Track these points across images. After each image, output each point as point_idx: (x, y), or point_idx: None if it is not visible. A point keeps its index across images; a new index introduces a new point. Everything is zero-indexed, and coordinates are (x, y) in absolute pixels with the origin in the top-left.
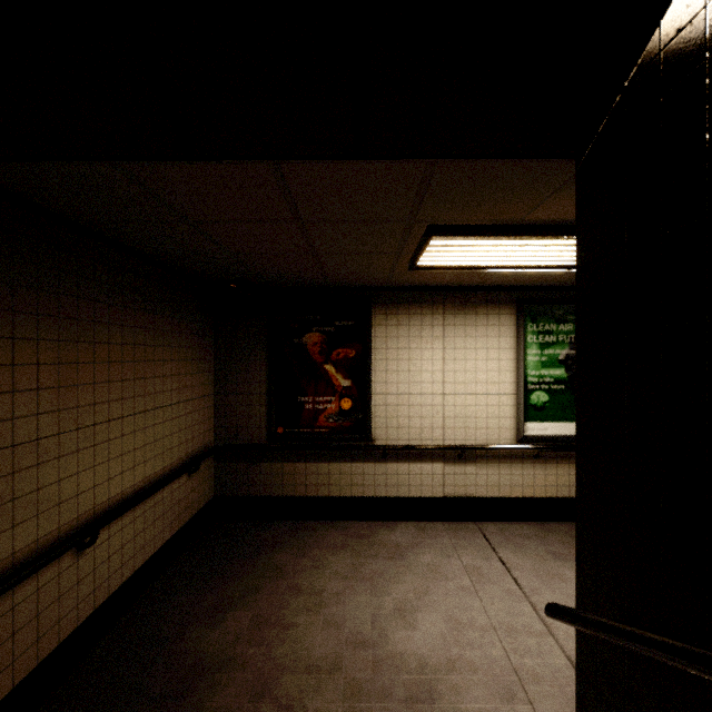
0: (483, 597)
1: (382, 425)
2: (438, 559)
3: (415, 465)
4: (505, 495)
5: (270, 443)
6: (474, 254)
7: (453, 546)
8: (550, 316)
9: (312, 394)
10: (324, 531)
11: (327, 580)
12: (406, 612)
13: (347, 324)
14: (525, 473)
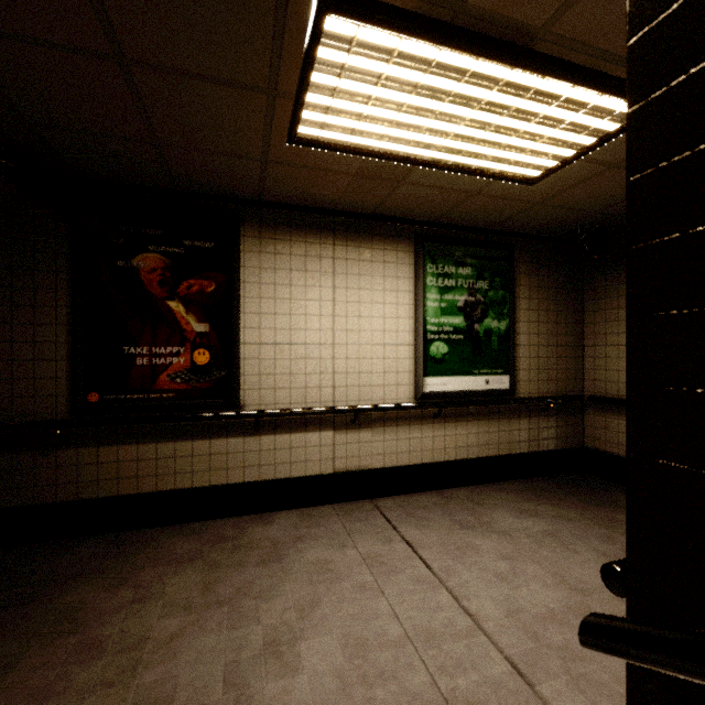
0: (390, 595)
1: (254, 385)
2: (329, 552)
3: (298, 436)
4: (404, 463)
5: (76, 418)
6: (381, 109)
7: (347, 532)
8: (449, 257)
9: (147, 343)
10: (166, 540)
11: (156, 617)
12: (283, 644)
13: (204, 245)
14: (425, 435)
